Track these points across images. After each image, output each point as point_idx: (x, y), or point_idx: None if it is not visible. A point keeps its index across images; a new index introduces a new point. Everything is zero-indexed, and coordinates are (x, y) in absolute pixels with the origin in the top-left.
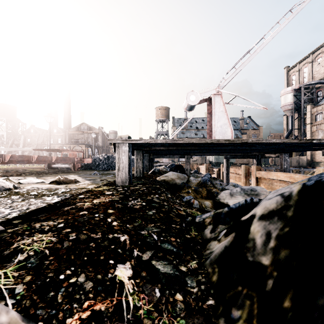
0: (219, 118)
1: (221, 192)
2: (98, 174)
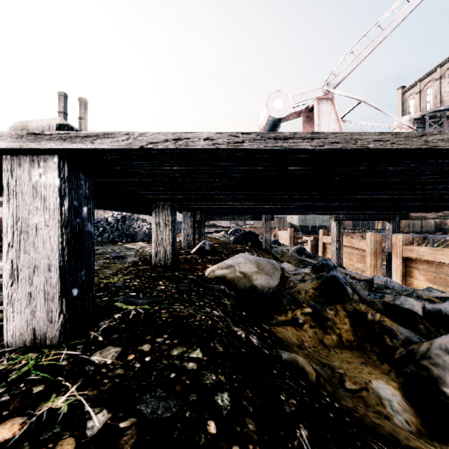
0: None
1: (429, 344)
2: None
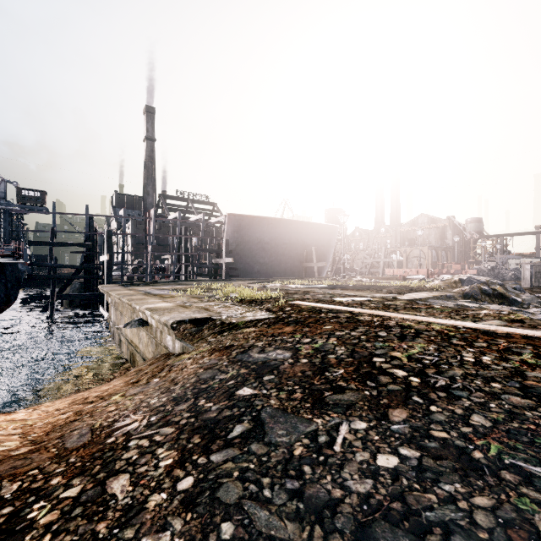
0: None
1: None
2: None
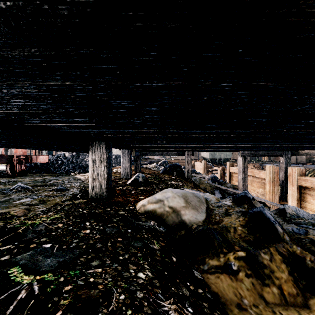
0: None
1: None
2: (21, 190)
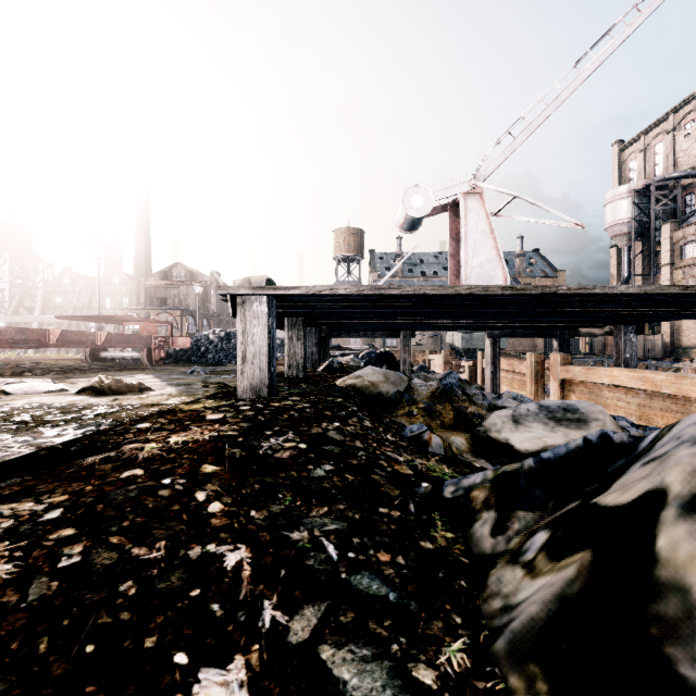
0: (477, 247)
1: (490, 413)
2: (203, 373)
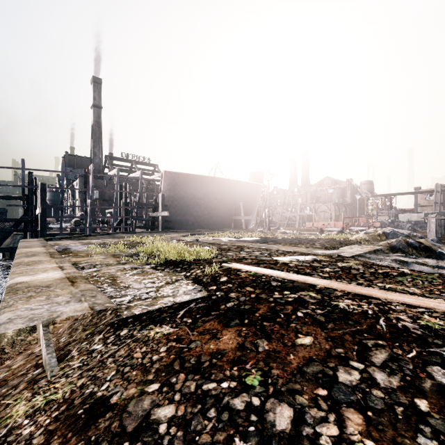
0: None
1: None
2: None
